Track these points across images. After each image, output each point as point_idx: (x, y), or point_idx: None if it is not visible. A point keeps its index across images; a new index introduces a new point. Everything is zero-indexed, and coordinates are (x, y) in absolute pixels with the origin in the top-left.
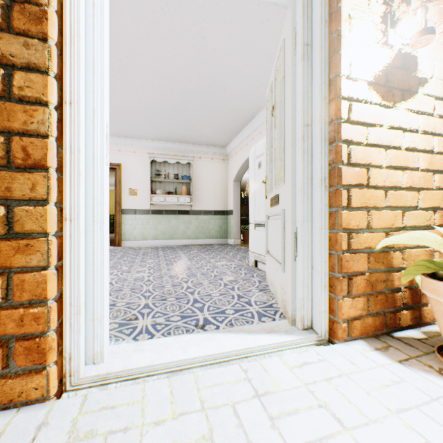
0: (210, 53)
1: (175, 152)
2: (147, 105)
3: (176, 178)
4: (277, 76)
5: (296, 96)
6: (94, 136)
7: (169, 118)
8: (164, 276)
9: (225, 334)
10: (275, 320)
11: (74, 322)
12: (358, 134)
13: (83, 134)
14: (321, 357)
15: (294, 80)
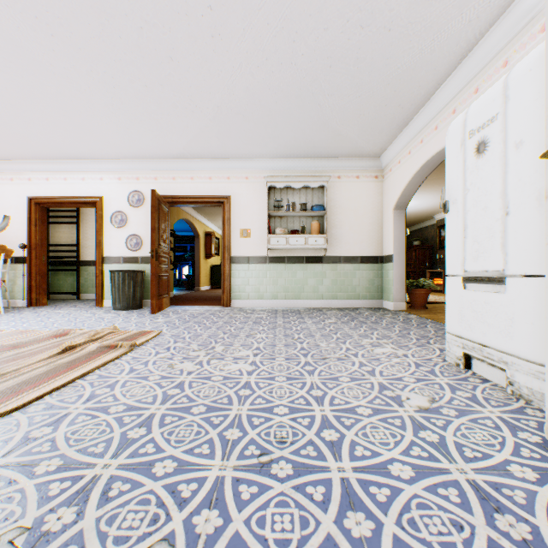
0: None
1: (301, 173)
2: (258, 96)
3: (303, 209)
4: None
5: None
6: None
7: (292, 114)
8: (276, 376)
9: None
10: None
11: None
12: None
13: None
14: None
15: None
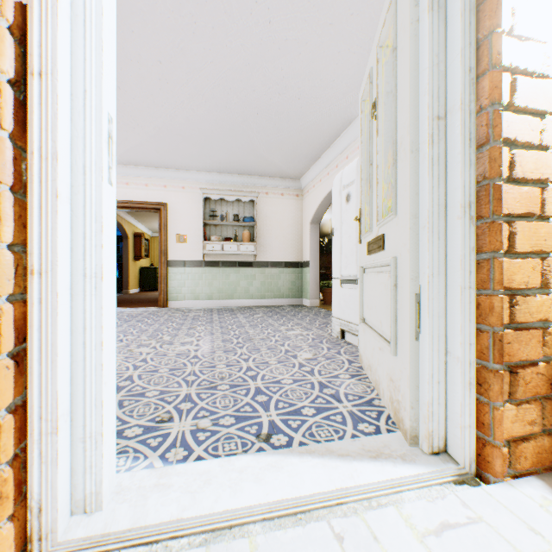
0: (279, 45)
1: (235, 187)
2: (197, 124)
3: (236, 220)
4: (381, 56)
5: (419, 72)
6: (85, 134)
7: (227, 141)
8: (216, 351)
9: (304, 459)
10: (380, 429)
11: (46, 447)
12: (526, 129)
13: (64, 129)
14: (472, 513)
15: (415, 46)
